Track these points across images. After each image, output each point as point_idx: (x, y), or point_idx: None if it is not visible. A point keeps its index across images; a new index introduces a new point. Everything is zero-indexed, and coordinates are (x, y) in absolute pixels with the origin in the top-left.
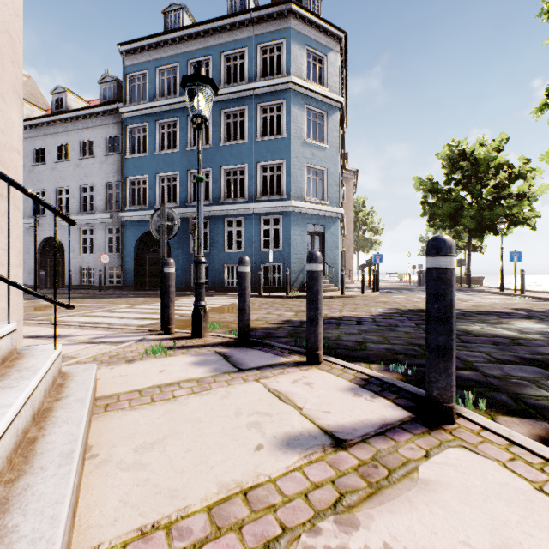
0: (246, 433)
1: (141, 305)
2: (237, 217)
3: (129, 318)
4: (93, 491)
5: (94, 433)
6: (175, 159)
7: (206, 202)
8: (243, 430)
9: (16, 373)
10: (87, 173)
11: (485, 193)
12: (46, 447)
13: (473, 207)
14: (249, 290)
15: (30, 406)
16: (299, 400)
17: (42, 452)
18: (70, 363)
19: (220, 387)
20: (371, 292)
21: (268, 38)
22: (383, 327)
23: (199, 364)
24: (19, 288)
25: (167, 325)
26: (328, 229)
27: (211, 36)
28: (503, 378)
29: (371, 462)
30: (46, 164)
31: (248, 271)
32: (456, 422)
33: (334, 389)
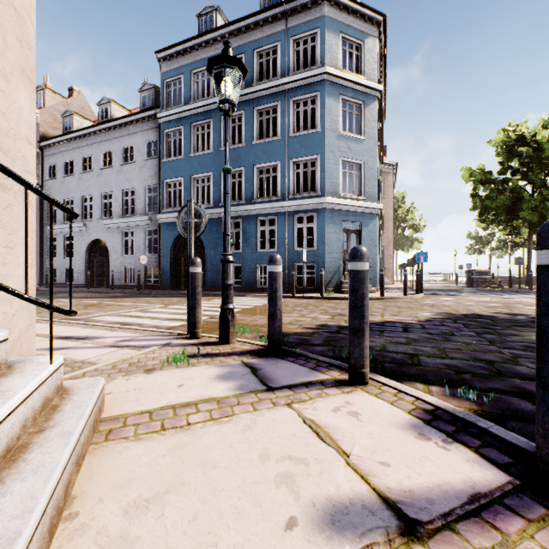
0: (273, 493)
1: (174, 305)
2: (269, 216)
3: (161, 319)
4: None
5: (84, 475)
6: (209, 160)
7: (238, 202)
8: (269, 487)
9: None
10: (129, 178)
11: None
12: None
13: (536, 198)
14: (280, 292)
15: None
16: (344, 439)
17: None
18: (88, 370)
19: (244, 412)
20: (413, 293)
21: (302, 29)
22: (435, 335)
23: (223, 377)
24: (6, 291)
25: (193, 329)
26: (366, 226)
27: (244, 34)
28: None
29: None
30: (93, 171)
31: (279, 271)
32: None
33: (390, 424)
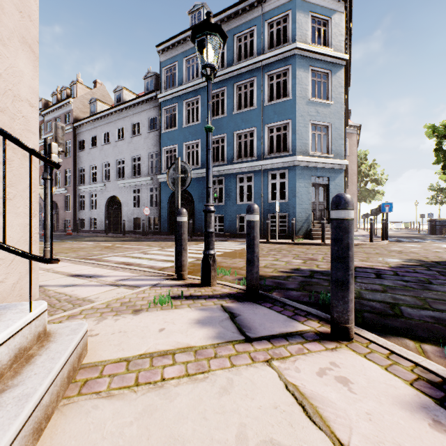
0: None
1: (168, 248)
2: (247, 174)
3: (156, 260)
4: None
5: (43, 444)
6: (197, 130)
7: (221, 163)
8: None
9: None
10: (136, 147)
11: None
12: None
13: None
14: (257, 240)
15: None
16: (337, 420)
17: None
18: (85, 308)
19: (221, 368)
20: (378, 240)
21: (275, 13)
22: (411, 283)
23: (202, 323)
24: None
25: (180, 271)
26: (333, 180)
27: (225, 23)
28: None
29: None
30: (110, 143)
31: (256, 220)
32: None
33: (391, 401)
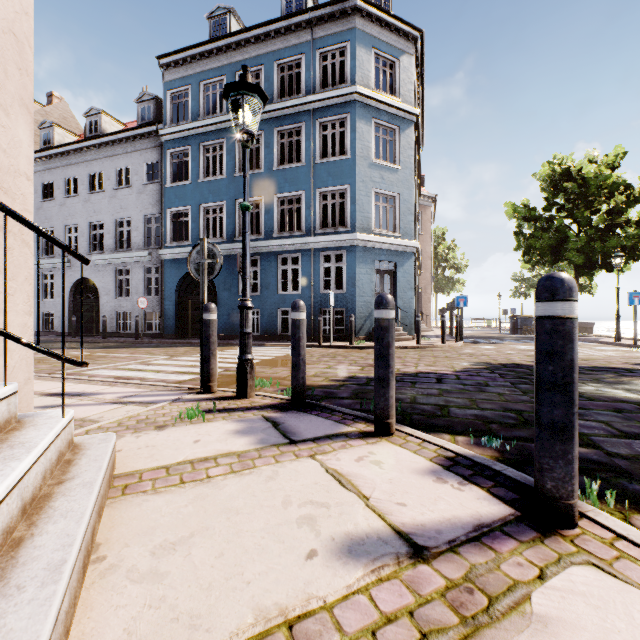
0: (295, 532)
1: (181, 357)
2: (292, 253)
3: (167, 372)
4: (92, 612)
5: (105, 525)
6: (221, 187)
7: (257, 237)
8: (291, 527)
9: (7, 450)
10: (124, 205)
11: (596, 220)
12: (32, 554)
13: (581, 237)
14: (304, 341)
15: (17, 496)
16: (365, 485)
17: (25, 562)
18: (91, 428)
19: (266, 464)
20: (452, 341)
21: (329, 41)
22: (469, 386)
23: (242, 432)
24: (17, 342)
25: (207, 382)
26: (401, 266)
27: (262, 42)
28: (633, 459)
29: (463, 584)
30: (79, 196)
31: (303, 318)
32: (578, 525)
33: (411, 470)
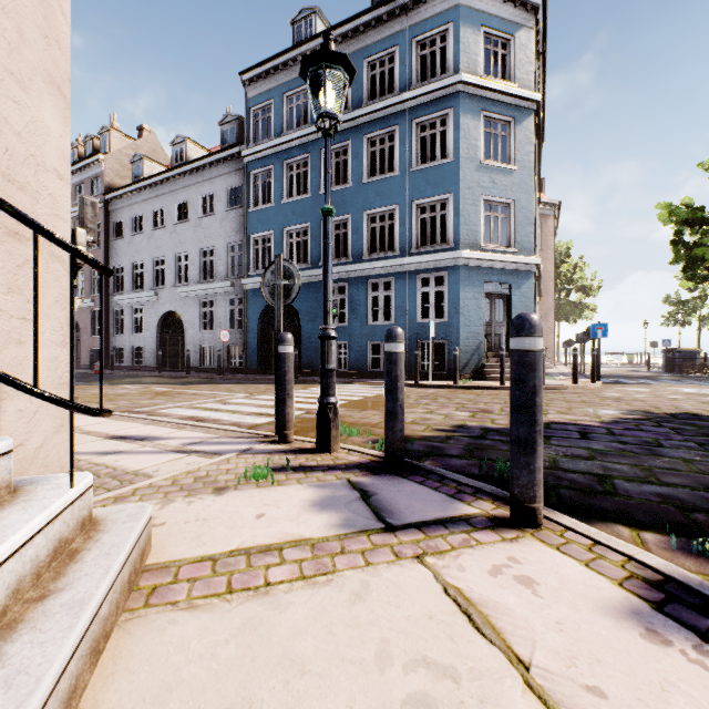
0: None
1: (261, 395)
2: (384, 277)
3: (243, 413)
4: None
5: (103, 670)
6: (305, 208)
7: (344, 260)
8: None
9: None
10: (207, 234)
11: None
12: None
13: None
14: (402, 382)
15: None
16: (516, 632)
17: None
18: (140, 486)
19: (351, 568)
20: (587, 381)
21: (428, 26)
22: (632, 446)
23: (320, 505)
24: (5, 383)
25: (282, 430)
26: (517, 289)
27: (350, 40)
28: None
29: None
30: (166, 227)
31: (401, 351)
32: None
33: (591, 606)
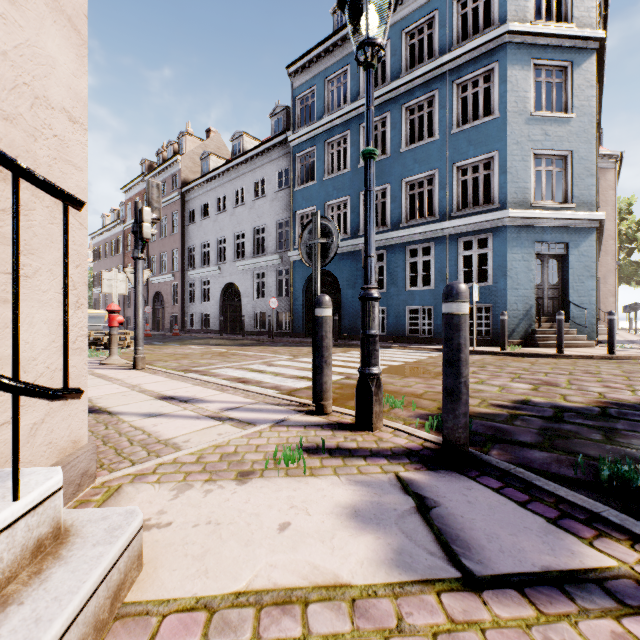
0: None
1: (303, 358)
2: (423, 243)
3: (284, 376)
4: None
5: None
6: (345, 182)
7: (382, 229)
8: None
9: None
10: (260, 214)
11: None
12: None
13: None
14: (466, 352)
15: None
16: None
17: None
18: (164, 461)
19: None
20: None
21: None
22: None
23: (362, 517)
24: None
25: (319, 400)
26: (575, 247)
27: None
28: None
29: None
30: (227, 211)
31: (465, 313)
32: None
33: None
